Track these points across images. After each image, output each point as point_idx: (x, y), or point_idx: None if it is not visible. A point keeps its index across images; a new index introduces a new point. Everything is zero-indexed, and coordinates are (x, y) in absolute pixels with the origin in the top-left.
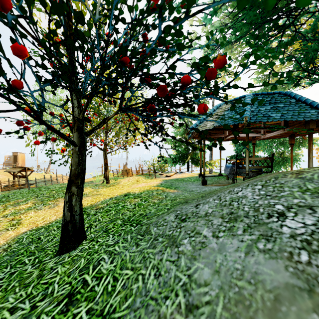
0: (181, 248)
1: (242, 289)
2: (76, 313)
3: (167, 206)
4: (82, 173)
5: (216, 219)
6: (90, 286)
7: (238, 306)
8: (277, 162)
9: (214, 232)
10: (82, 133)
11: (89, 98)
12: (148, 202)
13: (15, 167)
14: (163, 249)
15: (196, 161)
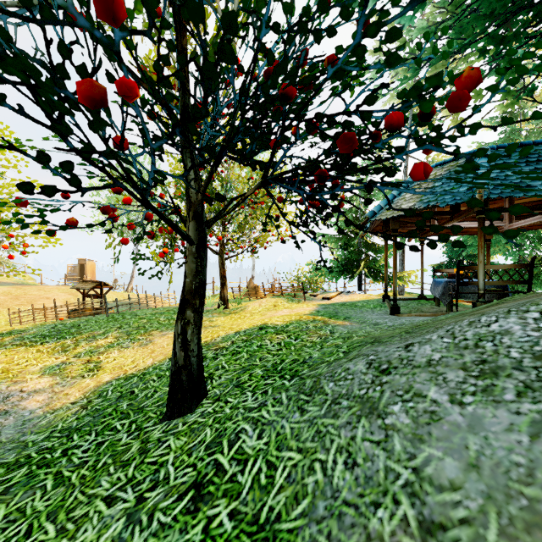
0: (389, 421)
1: (536, 502)
2: (211, 516)
3: (341, 347)
4: (202, 288)
5: (452, 372)
6: (228, 473)
7: (533, 534)
8: (534, 275)
9: (451, 394)
10: (201, 223)
11: (214, 165)
12: (301, 340)
13: (85, 281)
14: (354, 420)
15: (375, 272)
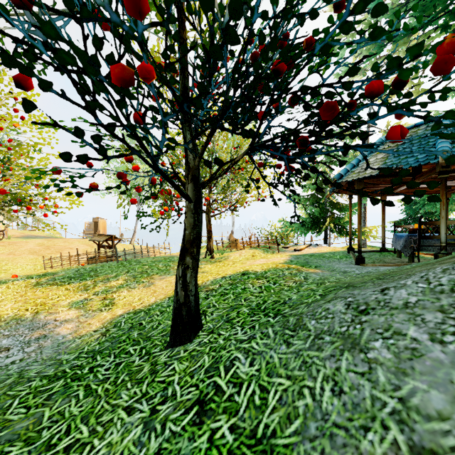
0: (371, 355)
1: None
2: (214, 428)
3: (317, 291)
4: (198, 239)
5: (430, 313)
6: (226, 394)
7: None
8: None
9: (431, 333)
10: (198, 185)
11: (209, 135)
12: (279, 284)
13: (100, 235)
14: (337, 353)
15: (339, 228)
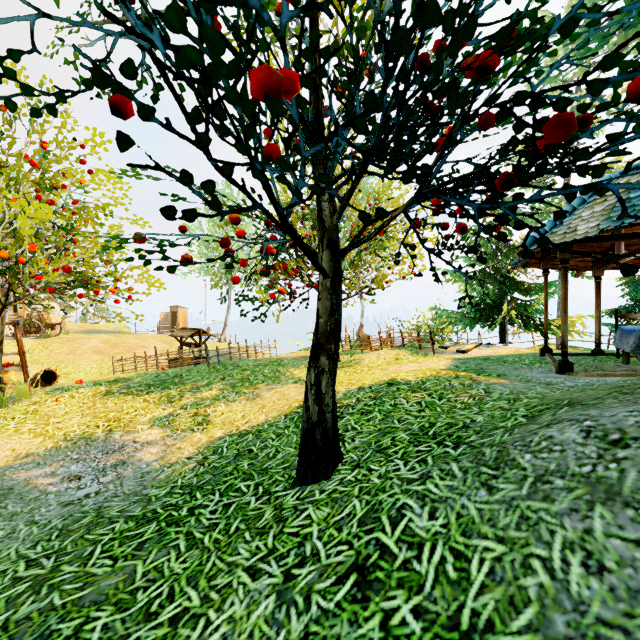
0: None
1: None
2: (388, 610)
3: (517, 410)
4: (337, 330)
5: None
6: (399, 558)
7: None
8: None
9: None
10: (337, 252)
11: (356, 180)
12: (448, 400)
13: (183, 328)
14: (582, 506)
15: (524, 319)
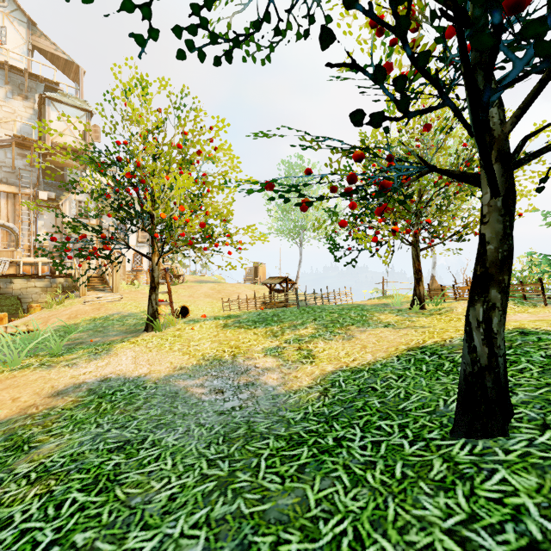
0: None
1: None
2: None
3: None
4: (510, 259)
5: None
6: None
7: None
8: None
9: None
10: (509, 165)
11: None
12: None
13: (272, 277)
14: None
15: None
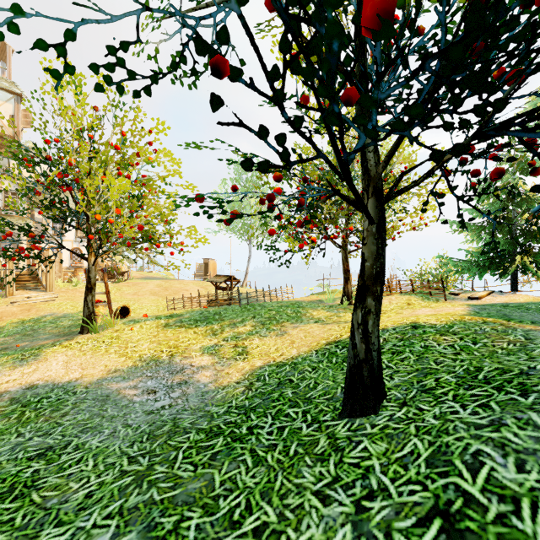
0: None
1: None
2: None
3: None
4: (382, 273)
5: None
6: (491, 510)
7: None
8: None
9: None
10: (382, 199)
11: None
12: (484, 345)
13: (217, 275)
14: None
15: (539, 268)
